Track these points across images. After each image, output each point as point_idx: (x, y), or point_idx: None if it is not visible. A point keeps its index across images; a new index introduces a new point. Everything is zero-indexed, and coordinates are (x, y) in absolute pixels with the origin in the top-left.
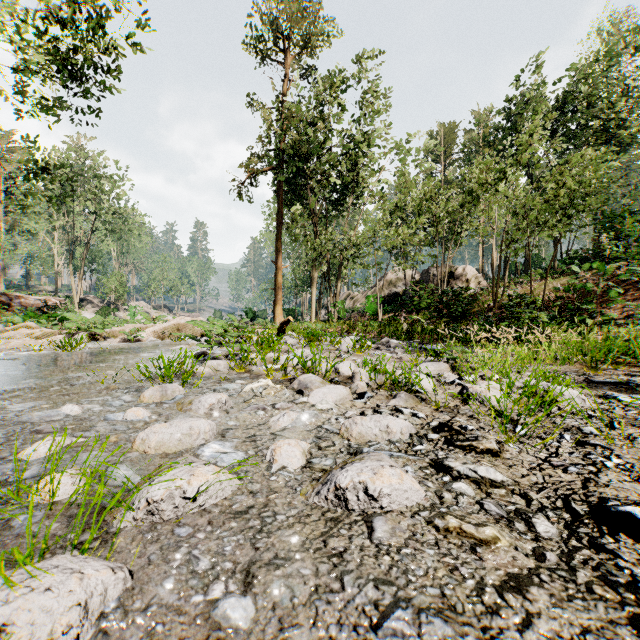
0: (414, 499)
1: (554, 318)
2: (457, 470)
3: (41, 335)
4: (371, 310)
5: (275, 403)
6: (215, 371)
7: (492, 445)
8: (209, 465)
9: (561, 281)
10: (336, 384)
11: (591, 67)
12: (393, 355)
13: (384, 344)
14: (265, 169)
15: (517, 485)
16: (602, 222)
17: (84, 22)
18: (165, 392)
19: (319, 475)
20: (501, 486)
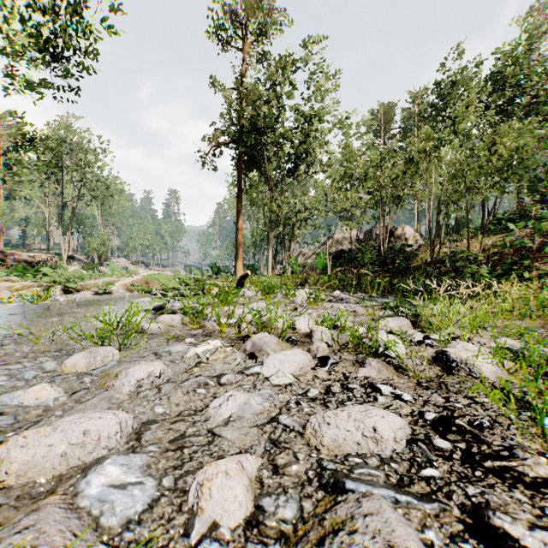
0: None
1: (492, 272)
2: None
3: (21, 288)
4: (321, 265)
5: (222, 374)
6: (167, 327)
7: (546, 471)
8: None
9: (491, 239)
10: (293, 344)
11: (516, 50)
12: (347, 308)
13: (336, 296)
14: (227, 141)
15: None
16: (527, 186)
17: (66, 9)
18: (94, 358)
19: None
20: None
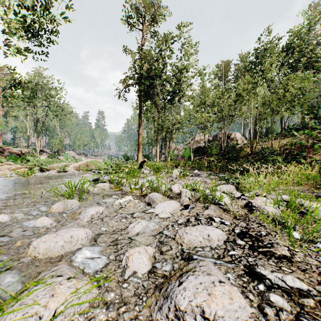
0: (243, 317)
1: (284, 159)
2: (269, 279)
3: (15, 168)
4: (187, 155)
5: (133, 212)
6: (102, 190)
7: (286, 252)
8: (71, 280)
9: (286, 140)
10: (171, 198)
11: (300, 30)
12: (201, 180)
13: (195, 173)
14: (133, 83)
15: (320, 295)
16: (307, 110)
17: (40, 7)
18: (66, 205)
19: (161, 281)
20: (308, 296)
